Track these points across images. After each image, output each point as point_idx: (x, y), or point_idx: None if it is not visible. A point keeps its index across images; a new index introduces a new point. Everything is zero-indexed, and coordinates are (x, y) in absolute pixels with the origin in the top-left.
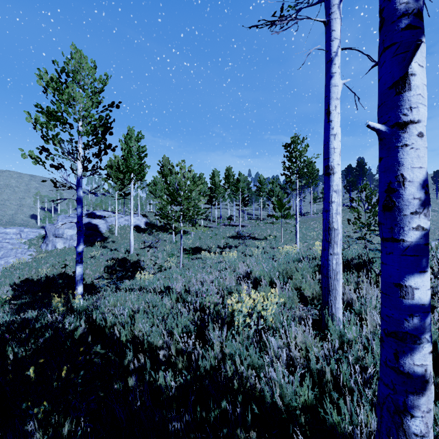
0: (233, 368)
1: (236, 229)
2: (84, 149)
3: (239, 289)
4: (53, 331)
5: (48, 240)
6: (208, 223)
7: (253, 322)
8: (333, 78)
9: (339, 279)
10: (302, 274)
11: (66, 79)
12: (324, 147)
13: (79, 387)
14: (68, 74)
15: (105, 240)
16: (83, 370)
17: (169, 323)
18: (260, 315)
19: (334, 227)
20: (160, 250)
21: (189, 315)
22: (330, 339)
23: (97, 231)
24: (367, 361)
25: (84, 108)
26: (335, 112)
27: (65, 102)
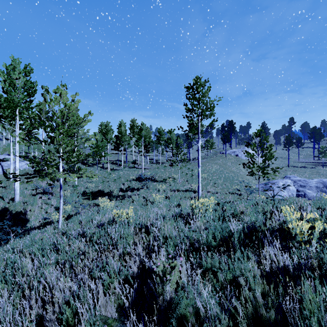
0: None
1: (139, 172)
2: None
3: None
4: None
5: None
6: (115, 166)
7: None
8: None
9: None
10: None
11: None
12: None
13: None
14: None
15: None
16: None
17: None
18: None
19: None
20: (58, 195)
21: None
22: None
23: None
24: None
25: None
26: None
27: None
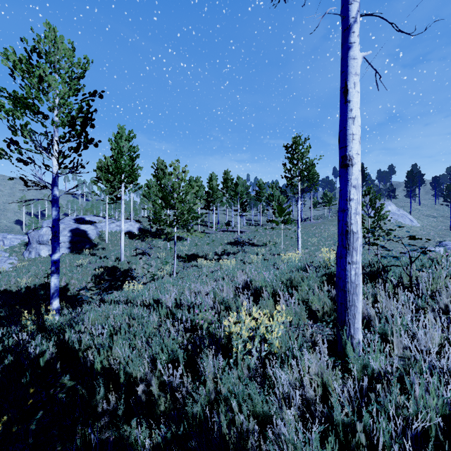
0: (230, 417)
1: (234, 235)
2: (60, 142)
3: (237, 302)
4: (14, 357)
5: (31, 247)
6: (205, 229)
7: (255, 348)
8: (352, 49)
9: (358, 293)
10: (309, 284)
11: (37, 60)
12: (341, 133)
13: (30, 437)
14: (40, 55)
15: (94, 247)
16: (42, 411)
17: (154, 346)
18: (263, 338)
19: (353, 230)
20: (154, 257)
21: (178, 335)
22: (350, 368)
23: (86, 237)
24: (411, 409)
25: (58, 95)
26: (354, 91)
27: (36, 86)
